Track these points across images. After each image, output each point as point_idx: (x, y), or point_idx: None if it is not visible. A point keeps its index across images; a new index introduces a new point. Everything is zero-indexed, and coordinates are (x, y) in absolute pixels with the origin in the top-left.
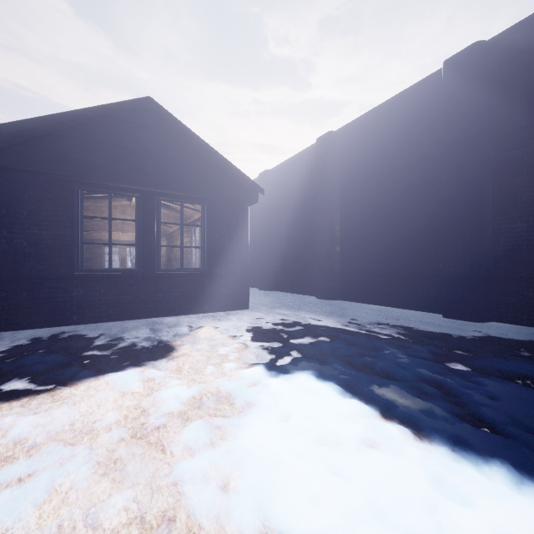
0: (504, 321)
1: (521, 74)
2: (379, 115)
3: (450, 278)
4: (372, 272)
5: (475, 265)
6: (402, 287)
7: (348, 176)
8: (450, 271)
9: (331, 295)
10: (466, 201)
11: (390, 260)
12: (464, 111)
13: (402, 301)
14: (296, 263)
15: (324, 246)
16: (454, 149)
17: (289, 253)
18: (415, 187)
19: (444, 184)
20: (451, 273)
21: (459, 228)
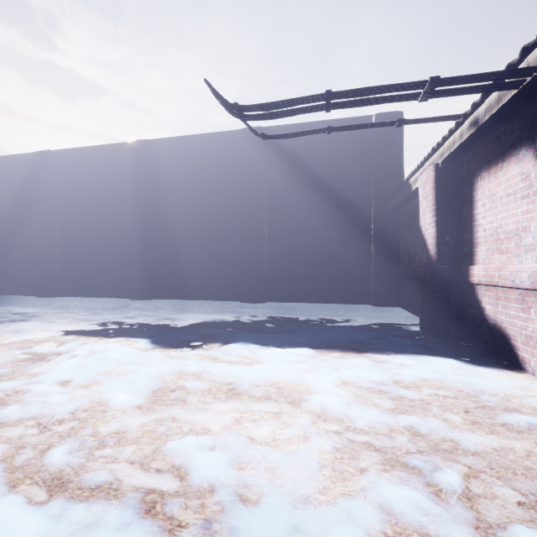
0: (160, 298)
1: (167, 167)
2: (94, 154)
3: (133, 275)
4: (89, 272)
5: (145, 267)
6: (110, 282)
7: (69, 193)
8: (133, 271)
9: (52, 293)
10: (141, 230)
11: (102, 263)
12: (140, 176)
13: (110, 292)
14: (14, 264)
15: (44, 250)
16: (135, 197)
17: (5, 254)
18: (118, 214)
19: (131, 217)
20: (134, 272)
21: (138, 245)
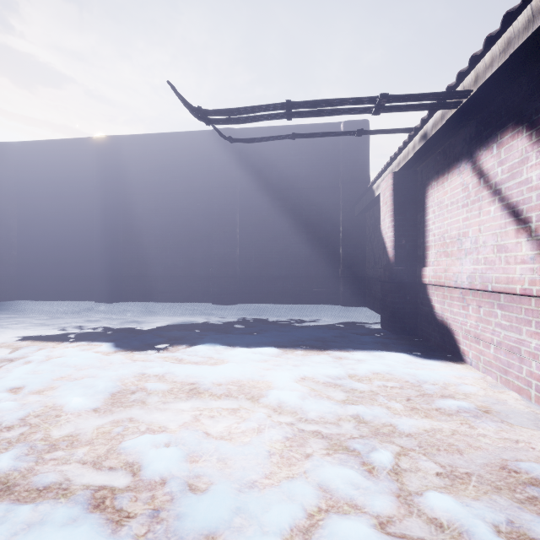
0: (128, 301)
1: (135, 165)
2: (54, 148)
3: (99, 277)
4: (49, 274)
5: (111, 269)
6: (72, 285)
7: (26, 189)
8: (98, 273)
9: (6, 296)
10: (107, 229)
11: (63, 265)
12: (106, 174)
13: (72, 295)
14: None
15: None
16: (101, 195)
17: None
18: (81, 212)
19: (96, 216)
20: (99, 274)
21: (103, 245)
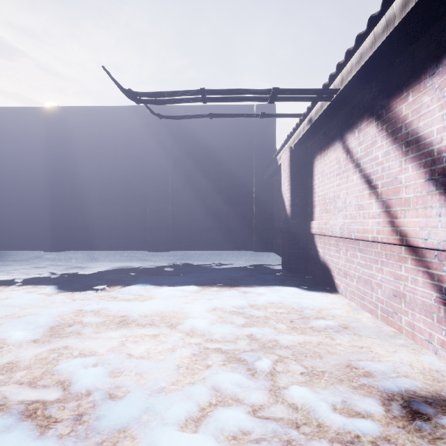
0: (74, 250)
1: (80, 132)
2: (5, 115)
3: (47, 229)
4: None
5: (58, 222)
6: (22, 236)
7: None
8: (46, 225)
9: None
10: (55, 188)
11: (13, 218)
12: (53, 139)
13: (22, 245)
14: None
15: None
16: (49, 158)
17: None
18: (30, 172)
19: (44, 176)
20: (47, 226)
21: (51, 201)
